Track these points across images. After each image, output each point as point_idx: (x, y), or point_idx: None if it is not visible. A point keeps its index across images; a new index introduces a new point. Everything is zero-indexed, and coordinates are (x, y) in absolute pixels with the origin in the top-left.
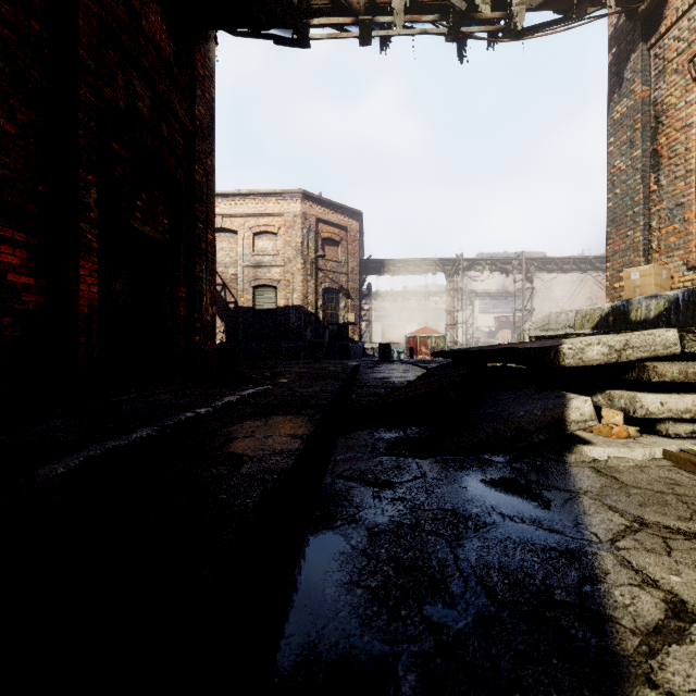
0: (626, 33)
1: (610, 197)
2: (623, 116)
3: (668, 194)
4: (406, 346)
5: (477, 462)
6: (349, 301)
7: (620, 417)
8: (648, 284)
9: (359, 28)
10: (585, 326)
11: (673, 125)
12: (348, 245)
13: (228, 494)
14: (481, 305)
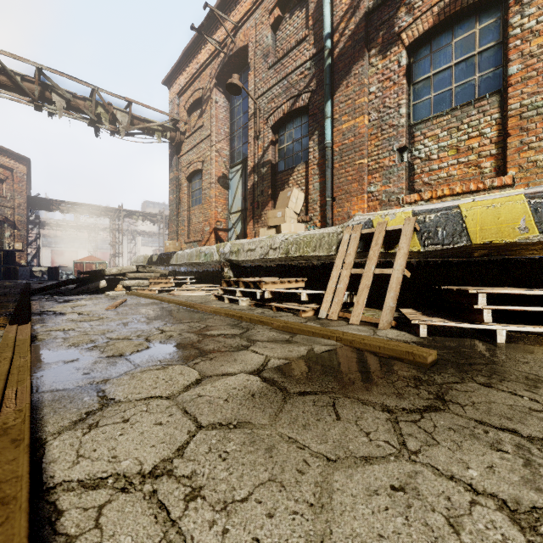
0: (173, 147)
1: (169, 209)
2: (172, 179)
3: (182, 215)
4: (74, 269)
5: (76, 296)
6: (16, 231)
7: (121, 286)
8: (171, 248)
9: (34, 105)
10: (145, 262)
11: (183, 191)
12: (14, 184)
13: (5, 301)
14: (143, 240)
